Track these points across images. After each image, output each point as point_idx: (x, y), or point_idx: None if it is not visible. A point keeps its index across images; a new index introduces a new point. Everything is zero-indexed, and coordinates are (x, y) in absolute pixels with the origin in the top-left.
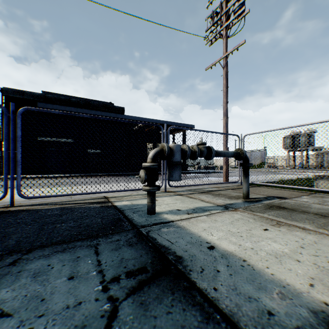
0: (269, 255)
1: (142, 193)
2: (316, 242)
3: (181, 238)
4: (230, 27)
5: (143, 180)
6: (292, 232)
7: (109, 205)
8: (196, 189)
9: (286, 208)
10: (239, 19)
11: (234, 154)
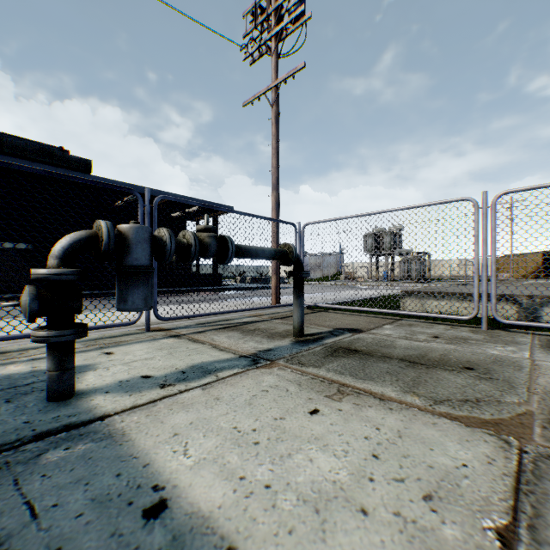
0: (303, 503)
1: (90, 336)
2: (402, 433)
3: (84, 485)
4: (283, 37)
5: (28, 314)
6: (363, 411)
7: None
8: (216, 322)
9: (359, 351)
10: (297, 26)
11: (275, 255)
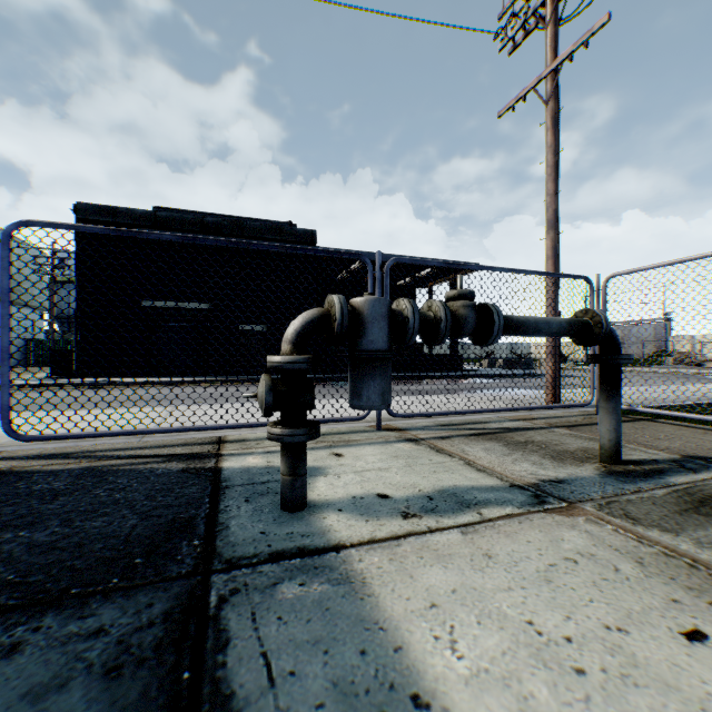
0: None
1: None
2: None
3: (322, 652)
4: None
5: (263, 408)
6: None
7: (204, 468)
8: (463, 425)
9: None
10: None
11: (568, 328)
